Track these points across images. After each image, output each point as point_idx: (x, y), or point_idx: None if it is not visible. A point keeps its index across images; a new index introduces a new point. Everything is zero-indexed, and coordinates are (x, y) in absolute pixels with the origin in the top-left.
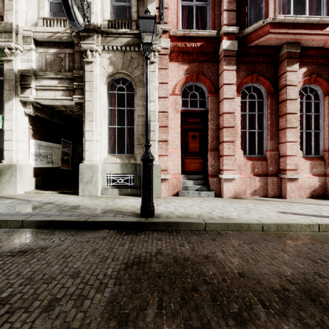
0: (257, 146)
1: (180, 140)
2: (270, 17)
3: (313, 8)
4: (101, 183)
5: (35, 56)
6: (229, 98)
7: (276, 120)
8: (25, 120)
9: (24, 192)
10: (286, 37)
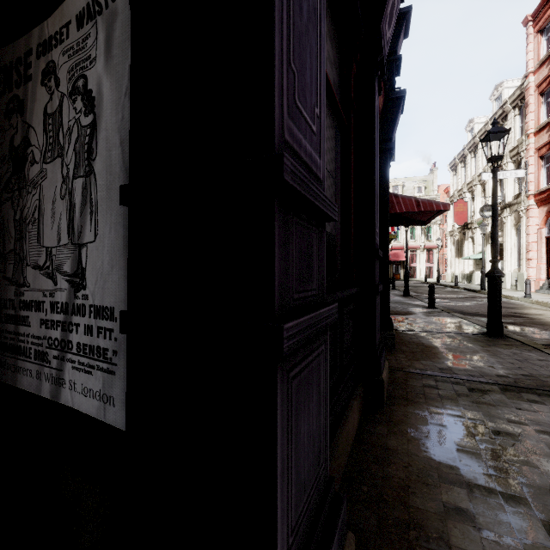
0: None
1: (546, 257)
2: None
3: None
4: (511, 283)
5: None
6: None
7: None
8: None
9: None
10: None
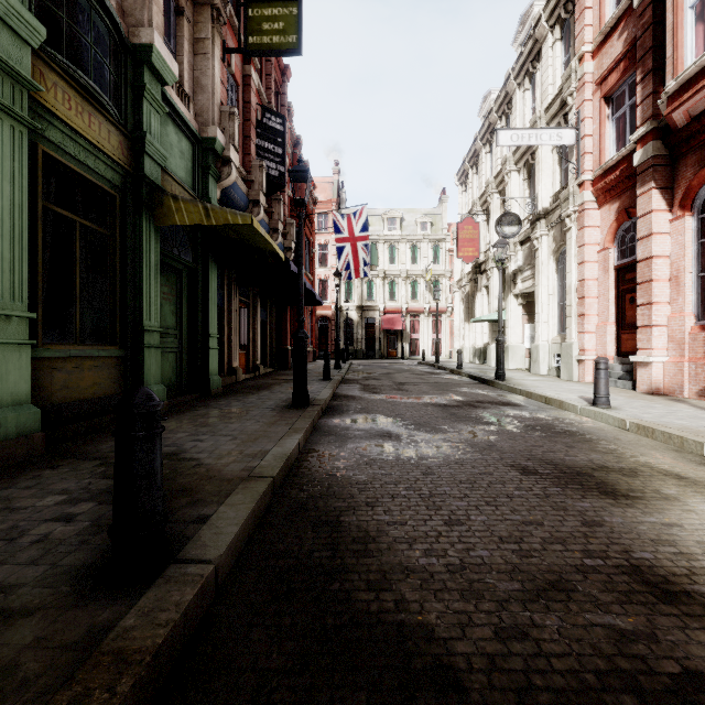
0: None
1: (615, 308)
2: (661, 95)
3: None
4: (548, 363)
5: (521, 254)
6: (645, 237)
7: None
8: (519, 309)
9: (516, 368)
10: None
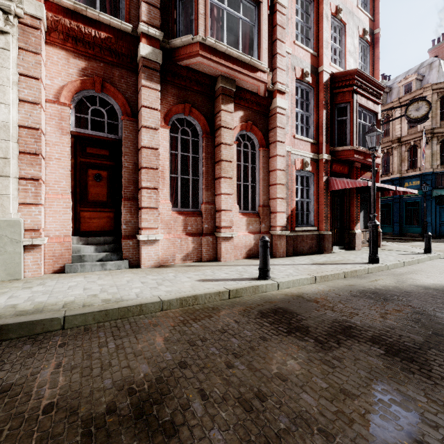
0: (192, 198)
1: (72, 181)
2: (200, 35)
3: (246, 46)
4: None
5: None
6: (151, 128)
7: (213, 167)
8: None
9: None
10: (219, 68)
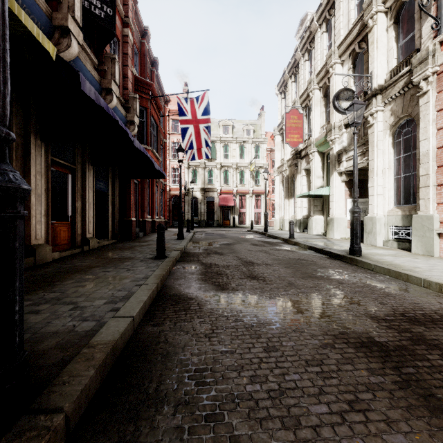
0: None
1: None
2: None
3: None
4: (384, 235)
5: (346, 136)
6: None
7: None
8: (342, 185)
9: (340, 237)
10: None
